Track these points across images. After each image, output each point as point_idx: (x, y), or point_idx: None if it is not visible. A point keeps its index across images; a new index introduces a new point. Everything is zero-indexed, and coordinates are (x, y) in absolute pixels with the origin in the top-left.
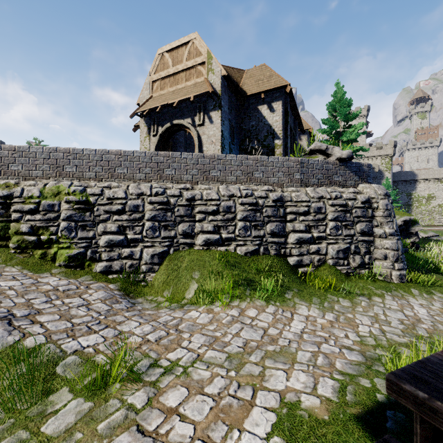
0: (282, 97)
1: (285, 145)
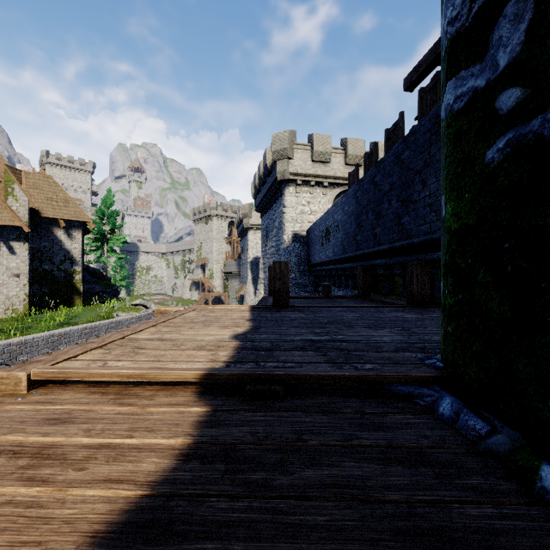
0: (82, 227)
1: (82, 270)
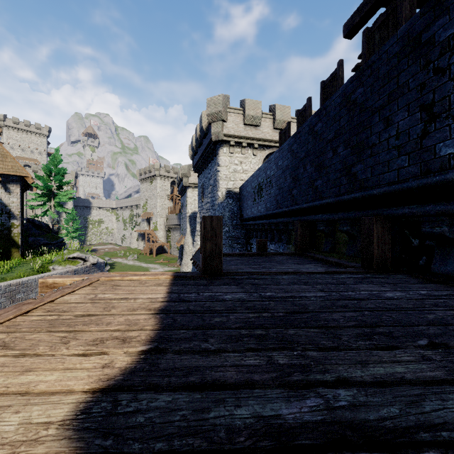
0: (20, 182)
1: (21, 223)
